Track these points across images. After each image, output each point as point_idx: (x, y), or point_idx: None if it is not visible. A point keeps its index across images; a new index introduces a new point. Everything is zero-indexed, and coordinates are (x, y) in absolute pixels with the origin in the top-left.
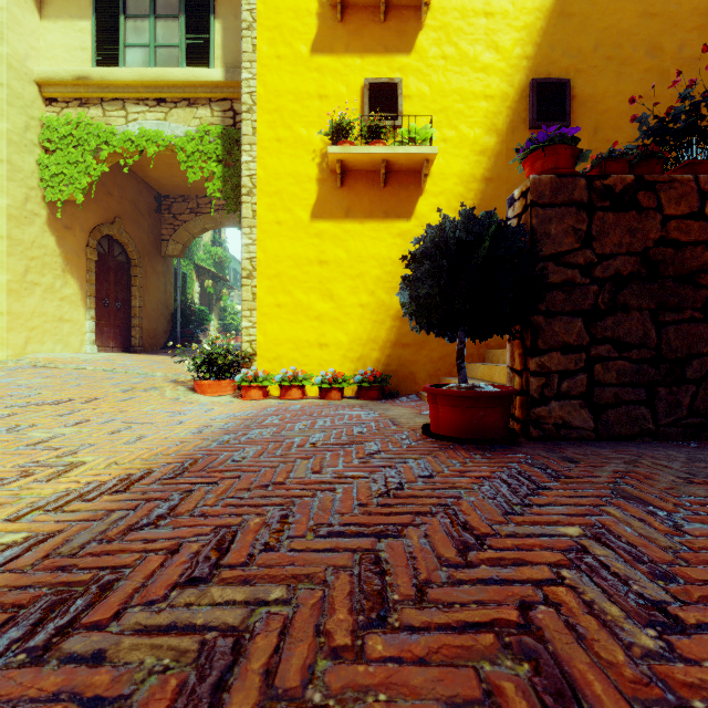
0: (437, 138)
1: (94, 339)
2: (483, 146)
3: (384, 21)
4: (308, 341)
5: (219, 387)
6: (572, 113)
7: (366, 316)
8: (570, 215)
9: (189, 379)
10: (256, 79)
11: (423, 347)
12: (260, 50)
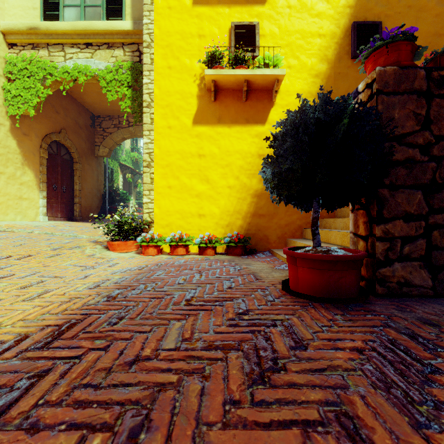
0: (284, 66)
1: (45, 211)
2: (318, 71)
3: None
4: (190, 212)
5: (126, 246)
6: None
7: (233, 195)
8: (411, 101)
9: (106, 240)
10: (153, 23)
11: (274, 217)
12: (156, 2)
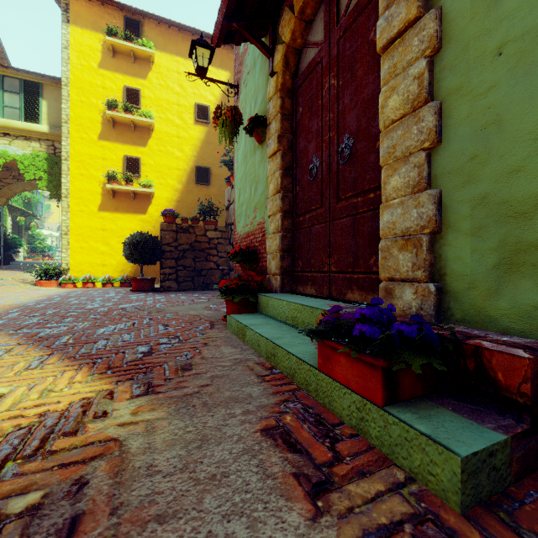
0: (157, 183)
1: None
2: (177, 188)
3: (134, 132)
4: (97, 263)
5: (50, 284)
6: (211, 180)
7: None
8: (172, 233)
9: (30, 281)
10: (69, 146)
11: (151, 266)
12: (72, 133)
